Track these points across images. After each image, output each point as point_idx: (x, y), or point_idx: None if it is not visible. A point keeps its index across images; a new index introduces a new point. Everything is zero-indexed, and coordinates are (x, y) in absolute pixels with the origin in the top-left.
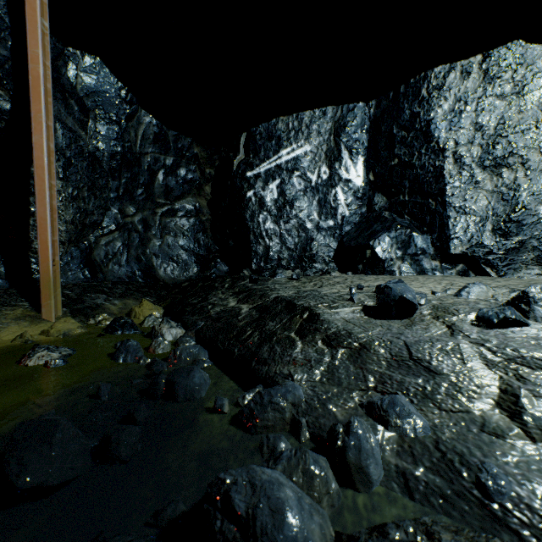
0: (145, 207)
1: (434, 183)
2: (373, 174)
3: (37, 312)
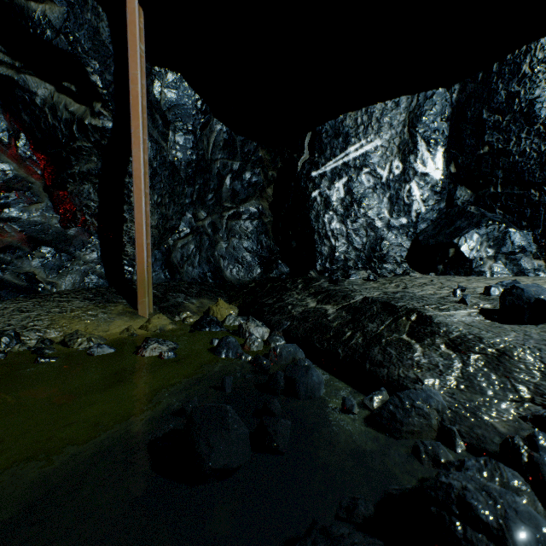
0: (214, 211)
1: (537, 171)
2: (455, 166)
3: (134, 309)
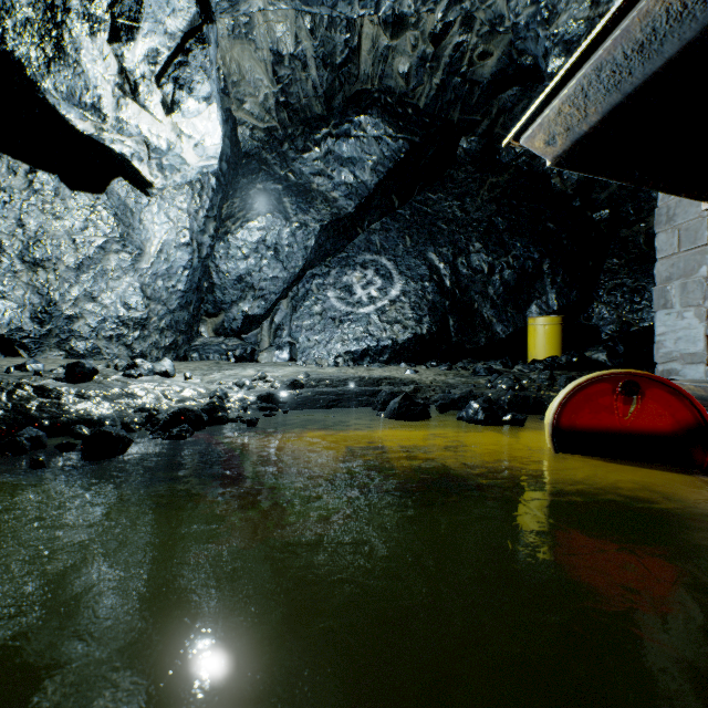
0: None
1: None
2: None
3: None
